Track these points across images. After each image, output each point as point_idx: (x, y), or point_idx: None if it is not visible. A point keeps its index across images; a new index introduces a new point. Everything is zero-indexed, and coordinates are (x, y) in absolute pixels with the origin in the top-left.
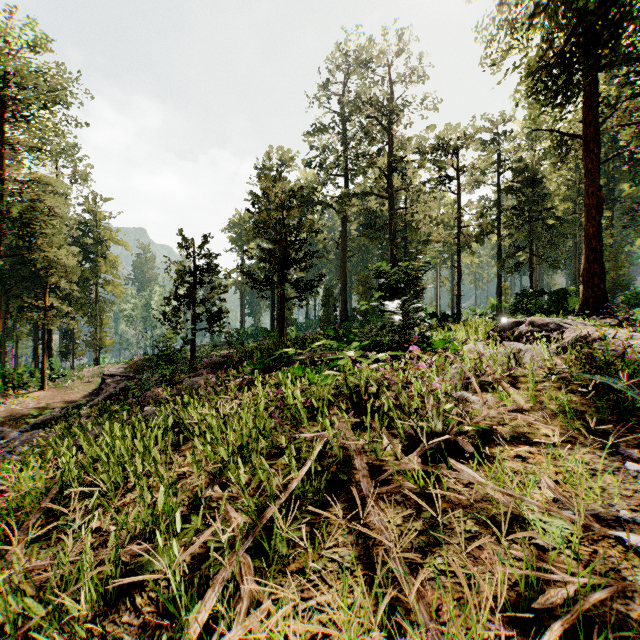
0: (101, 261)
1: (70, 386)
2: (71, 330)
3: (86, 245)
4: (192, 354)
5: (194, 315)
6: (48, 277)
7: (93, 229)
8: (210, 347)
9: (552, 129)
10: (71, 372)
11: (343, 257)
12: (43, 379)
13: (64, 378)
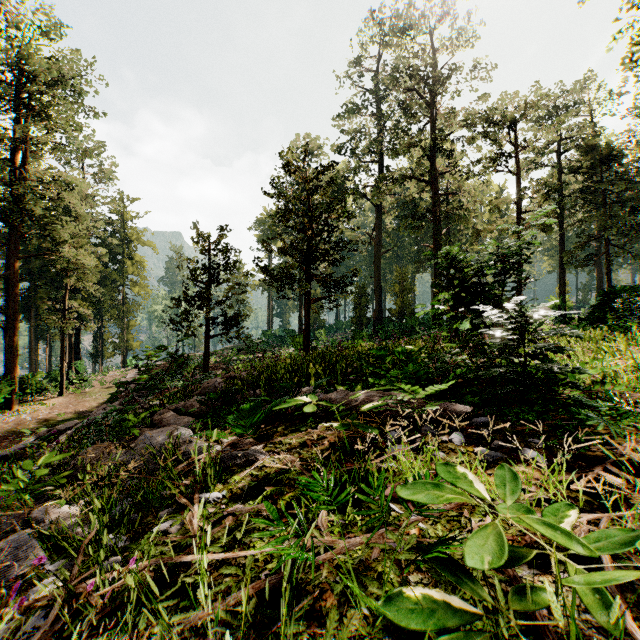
0: (128, 262)
1: (89, 392)
2: (100, 332)
3: (112, 246)
4: (205, 364)
5: (207, 319)
6: (66, 278)
7: (120, 230)
8: (234, 351)
9: None
10: (94, 376)
11: (377, 253)
12: (61, 385)
13: (84, 383)
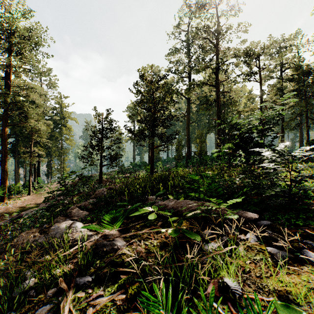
0: (63, 128)
1: (43, 193)
2: (50, 163)
3: (56, 120)
4: (100, 179)
5: (101, 156)
6: (31, 136)
7: (60, 112)
8: (116, 172)
9: None
10: (46, 185)
11: (188, 123)
12: (29, 189)
13: (40, 189)
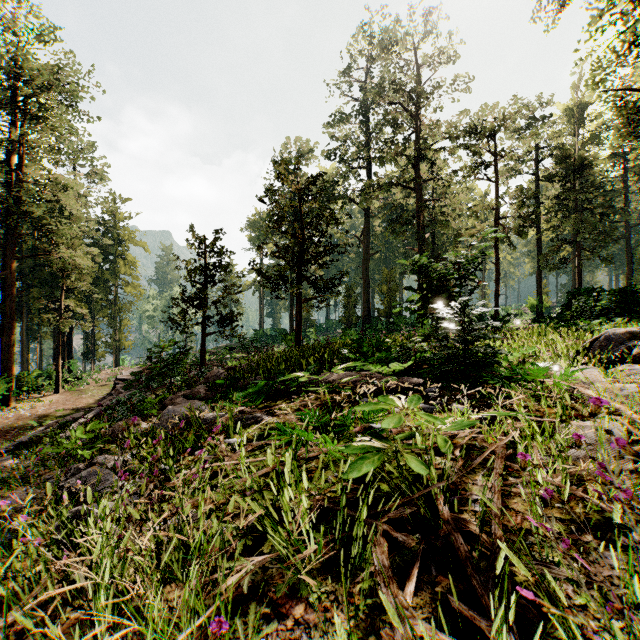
0: (120, 262)
1: (84, 390)
2: (92, 331)
3: (105, 246)
4: (202, 360)
5: (204, 318)
6: (62, 278)
7: (112, 230)
8: (226, 350)
9: (629, 89)
10: (88, 374)
11: (366, 254)
12: (57, 382)
13: (79, 381)
